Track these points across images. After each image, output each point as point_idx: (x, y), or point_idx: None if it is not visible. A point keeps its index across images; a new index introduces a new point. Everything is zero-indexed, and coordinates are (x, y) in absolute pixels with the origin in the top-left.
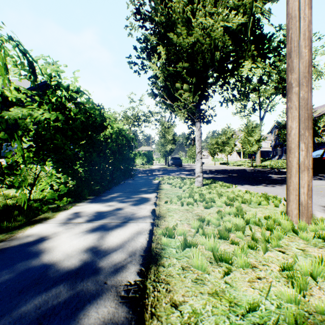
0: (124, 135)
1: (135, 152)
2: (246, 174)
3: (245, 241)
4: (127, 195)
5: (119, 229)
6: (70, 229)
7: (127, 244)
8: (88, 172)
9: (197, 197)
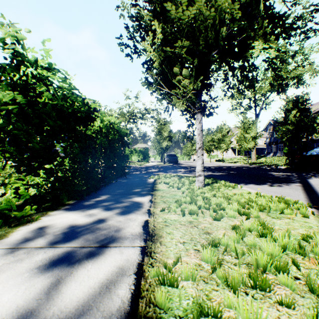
0: (116, 130)
1: (131, 149)
2: (245, 172)
3: (299, 294)
4: (115, 199)
5: (91, 262)
6: (15, 263)
7: (95, 304)
8: (68, 171)
9: (201, 203)
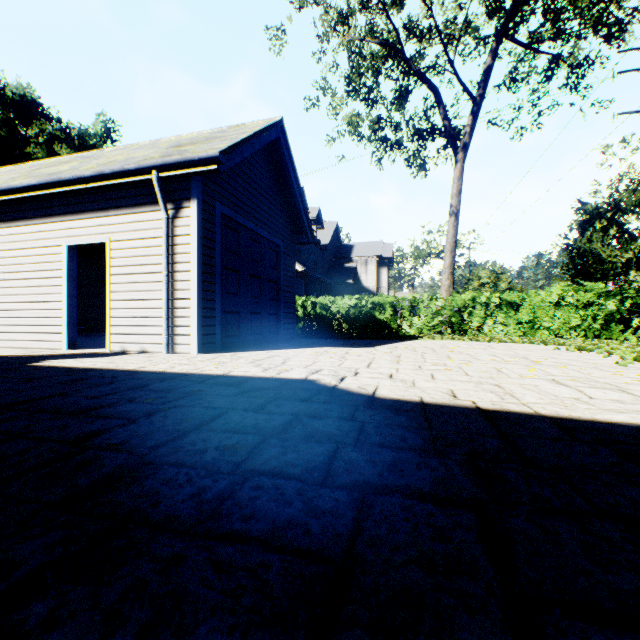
0: None
1: None
2: None
3: None
4: None
5: None
6: None
7: None
8: None
9: None
